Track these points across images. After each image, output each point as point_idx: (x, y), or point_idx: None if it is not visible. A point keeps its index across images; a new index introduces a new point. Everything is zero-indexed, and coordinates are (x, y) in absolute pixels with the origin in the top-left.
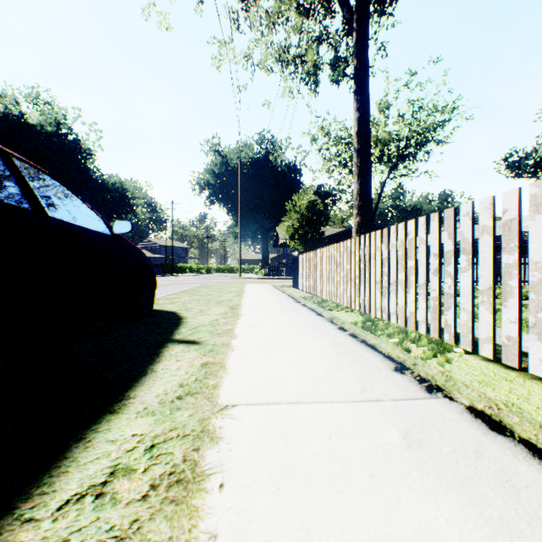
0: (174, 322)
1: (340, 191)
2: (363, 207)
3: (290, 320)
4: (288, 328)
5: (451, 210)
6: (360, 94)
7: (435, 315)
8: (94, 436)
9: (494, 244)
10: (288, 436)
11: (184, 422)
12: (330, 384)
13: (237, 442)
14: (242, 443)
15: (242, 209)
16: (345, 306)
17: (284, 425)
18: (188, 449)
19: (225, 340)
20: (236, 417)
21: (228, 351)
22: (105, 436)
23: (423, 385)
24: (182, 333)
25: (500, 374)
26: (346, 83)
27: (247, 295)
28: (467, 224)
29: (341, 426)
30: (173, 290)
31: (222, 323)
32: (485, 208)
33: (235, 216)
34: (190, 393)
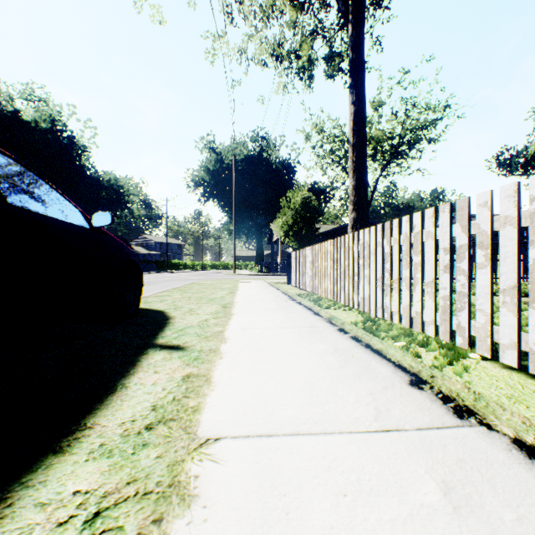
0: (160, 323)
1: (333, 189)
2: (359, 202)
3: (285, 320)
4: (283, 329)
5: (465, 200)
6: (356, 87)
7: (446, 316)
8: (19, 496)
9: (519, 237)
10: (287, 493)
11: (148, 468)
12: (337, 406)
13: (217, 505)
14: (224, 506)
15: (237, 206)
16: (342, 304)
17: (282, 473)
18: (146, 520)
19: (214, 344)
20: (219, 458)
21: (215, 358)
22: (35, 495)
23: (449, 406)
24: (166, 336)
25: (528, 387)
26: (341, 78)
27: (241, 292)
28: (484, 215)
29: (357, 474)
30: (165, 287)
31: (212, 323)
32: (508, 196)
33: (229, 213)
34: (163, 420)
